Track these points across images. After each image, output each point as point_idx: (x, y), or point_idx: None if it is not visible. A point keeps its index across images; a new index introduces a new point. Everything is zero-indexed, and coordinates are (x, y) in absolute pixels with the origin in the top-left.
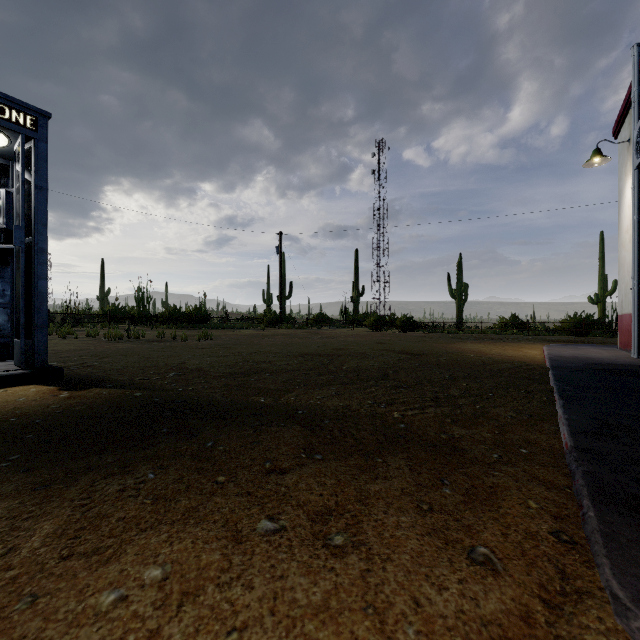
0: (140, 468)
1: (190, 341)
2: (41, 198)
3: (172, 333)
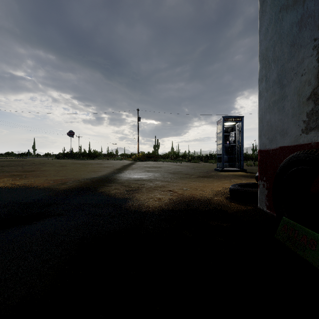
0: None
1: None
2: (242, 134)
3: None
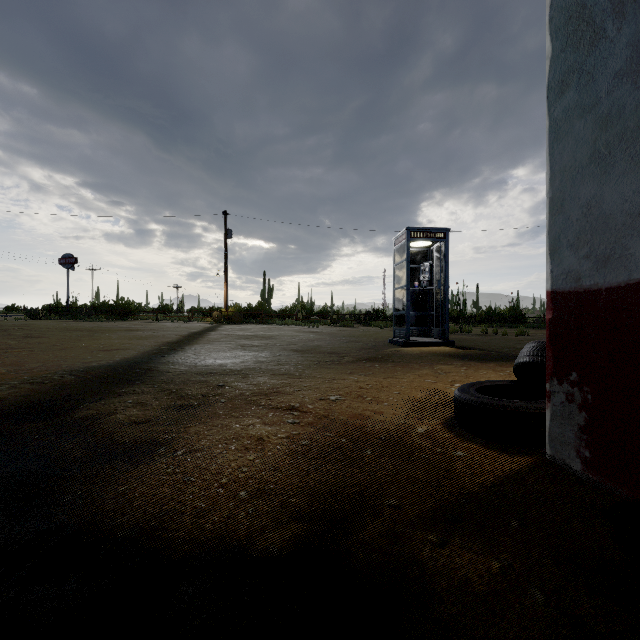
0: (509, 362)
1: (509, 336)
2: (446, 266)
3: (490, 330)
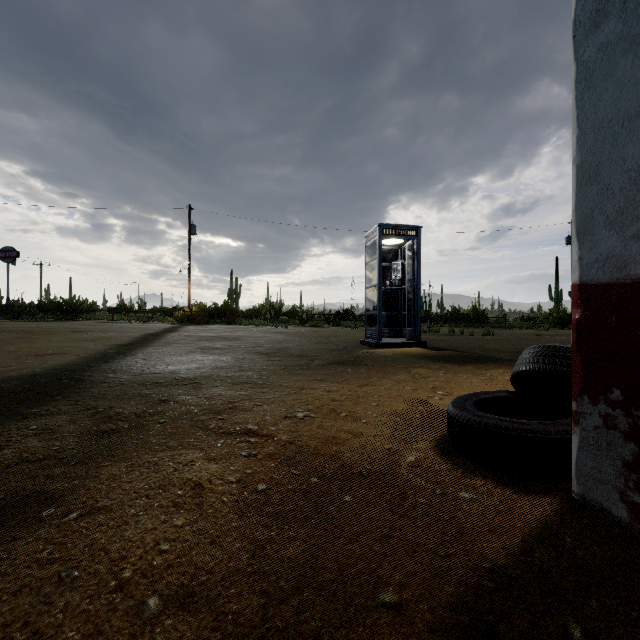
0: (485, 364)
1: (476, 336)
2: (418, 265)
3: (456, 330)
